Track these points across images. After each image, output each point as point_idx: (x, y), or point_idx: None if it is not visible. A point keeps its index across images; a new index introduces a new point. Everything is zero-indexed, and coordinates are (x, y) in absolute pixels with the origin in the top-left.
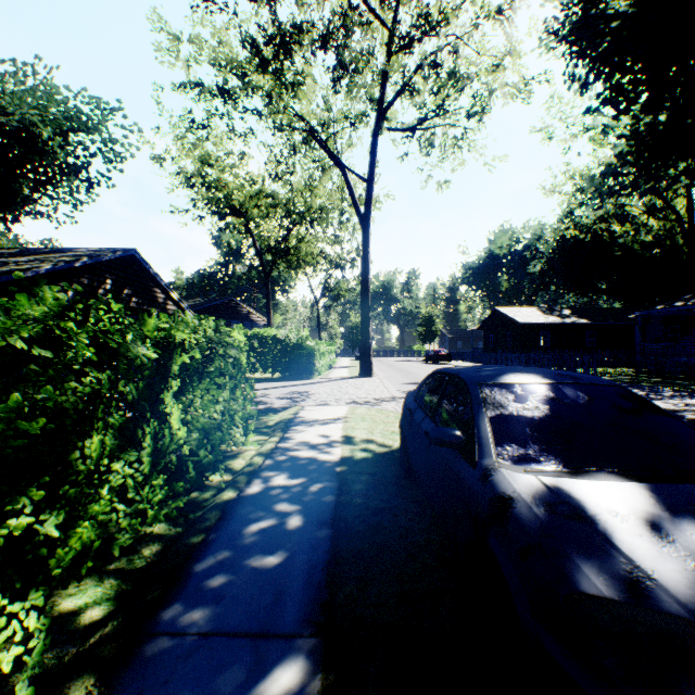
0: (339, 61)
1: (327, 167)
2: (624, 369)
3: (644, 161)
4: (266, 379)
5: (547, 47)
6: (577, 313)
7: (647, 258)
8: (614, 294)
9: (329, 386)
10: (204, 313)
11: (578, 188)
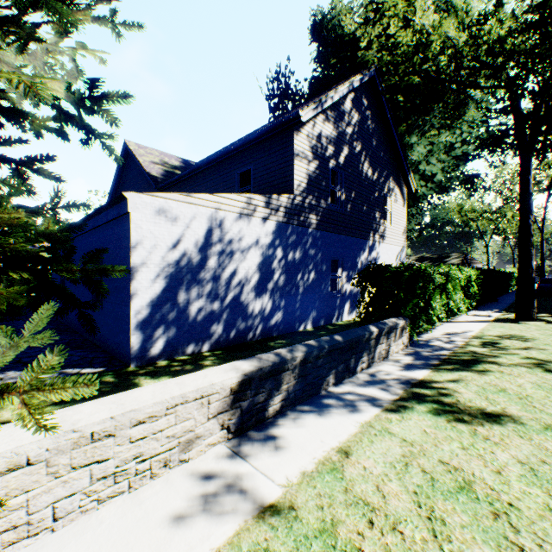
0: None
1: None
2: None
3: None
4: None
5: None
6: None
7: None
8: None
9: None
10: None
11: None
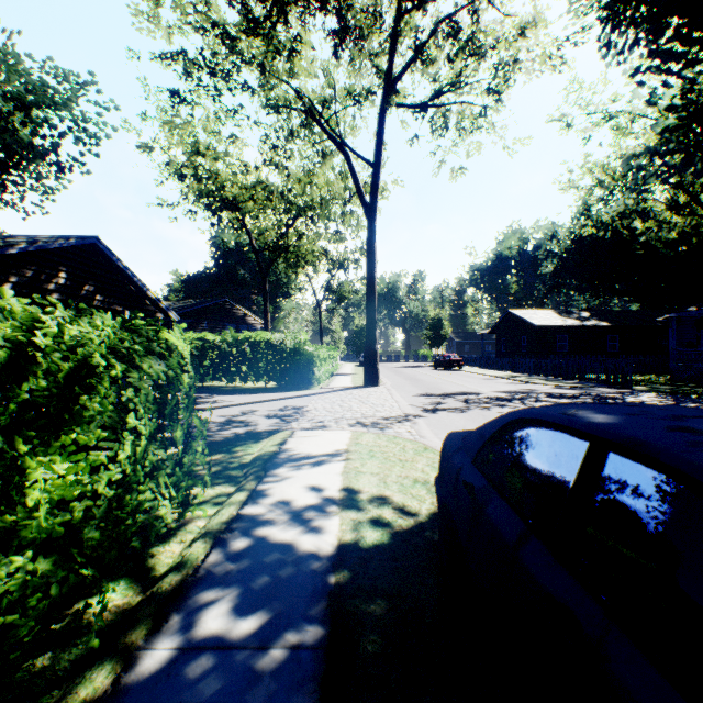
0: (341, 25)
1: (328, 153)
2: (654, 377)
3: (695, 137)
4: (259, 389)
5: (578, 11)
6: (596, 315)
7: (670, 258)
8: (631, 296)
9: (329, 398)
10: (195, 315)
11: (598, 181)
